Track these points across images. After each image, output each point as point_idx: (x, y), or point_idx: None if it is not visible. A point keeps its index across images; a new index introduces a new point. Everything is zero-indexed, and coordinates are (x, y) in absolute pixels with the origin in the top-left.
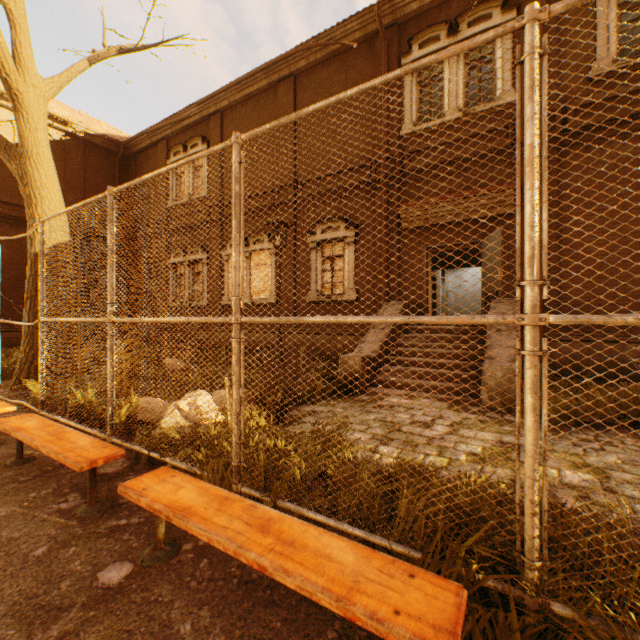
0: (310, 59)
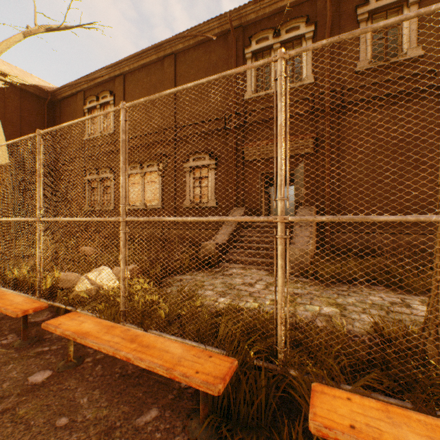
0: (185, 44)
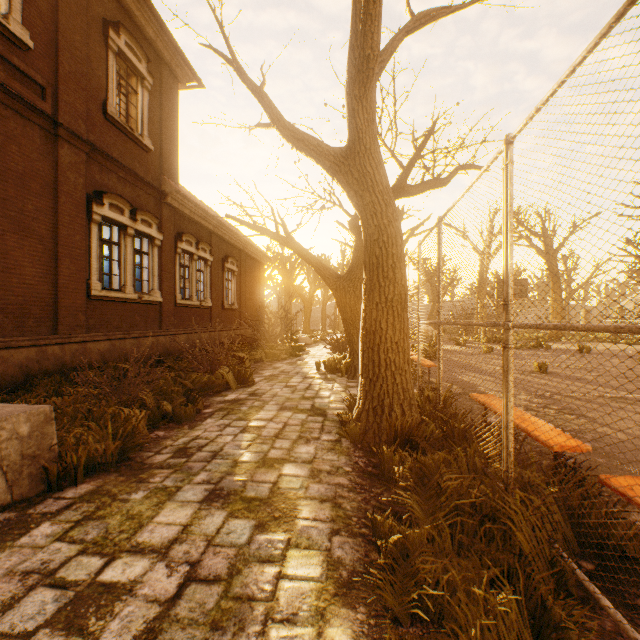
0: None
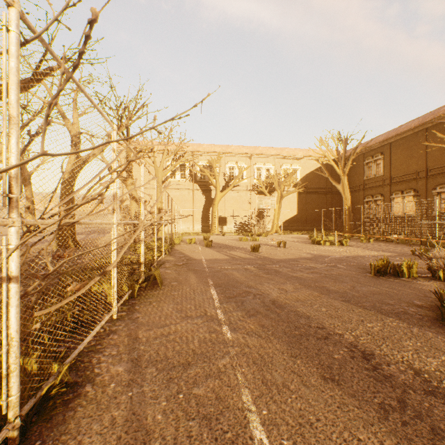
0: (433, 123)
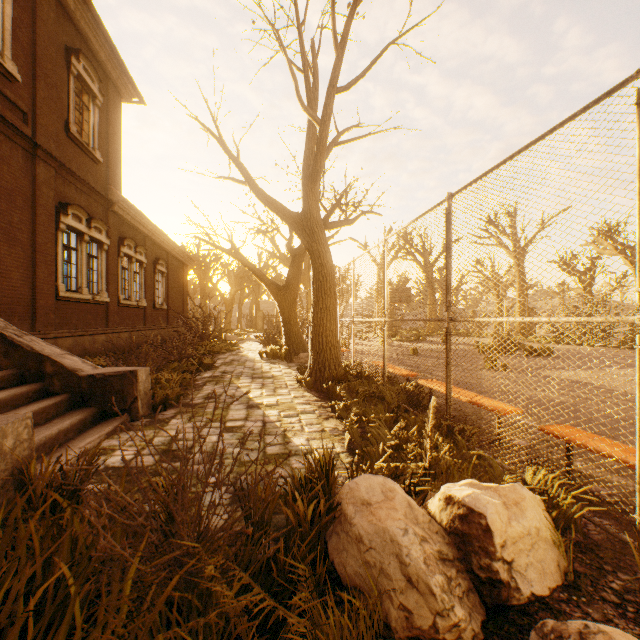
0: None
